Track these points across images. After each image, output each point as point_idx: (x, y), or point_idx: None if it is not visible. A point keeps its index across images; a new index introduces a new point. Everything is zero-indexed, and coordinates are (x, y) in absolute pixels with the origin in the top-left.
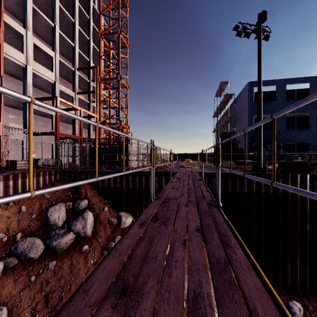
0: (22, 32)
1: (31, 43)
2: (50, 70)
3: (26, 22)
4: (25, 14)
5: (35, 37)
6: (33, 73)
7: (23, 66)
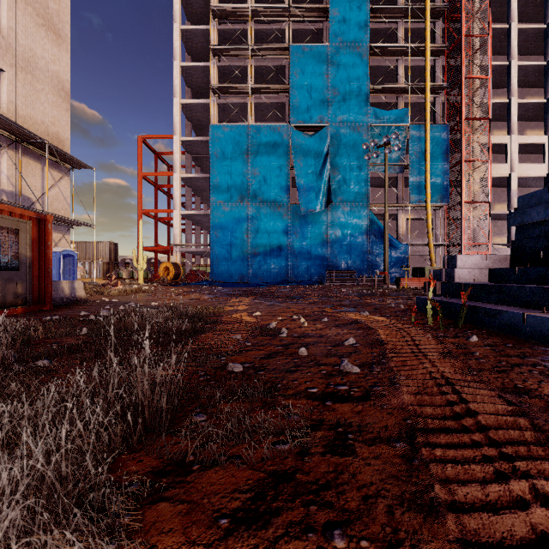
0: (505, 141)
1: (515, 146)
2: (541, 154)
3: (509, 127)
4: (509, 119)
5: (520, 136)
6: (517, 177)
7: (506, 176)
